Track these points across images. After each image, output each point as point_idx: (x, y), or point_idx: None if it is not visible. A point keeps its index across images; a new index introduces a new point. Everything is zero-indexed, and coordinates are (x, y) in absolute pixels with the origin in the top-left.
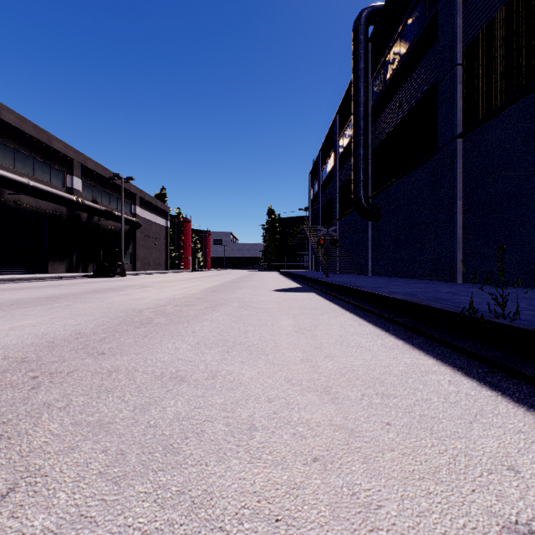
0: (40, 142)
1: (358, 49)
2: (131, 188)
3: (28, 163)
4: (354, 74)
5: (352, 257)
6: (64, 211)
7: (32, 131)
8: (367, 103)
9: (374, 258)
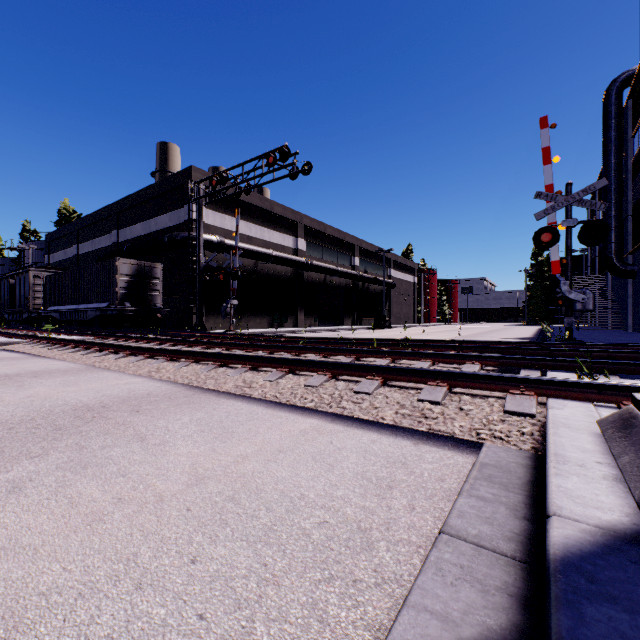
0: (340, 240)
1: (607, 120)
2: (388, 255)
3: (334, 255)
4: (603, 143)
5: (619, 311)
6: (350, 282)
7: (337, 235)
8: (618, 167)
9: (632, 314)
